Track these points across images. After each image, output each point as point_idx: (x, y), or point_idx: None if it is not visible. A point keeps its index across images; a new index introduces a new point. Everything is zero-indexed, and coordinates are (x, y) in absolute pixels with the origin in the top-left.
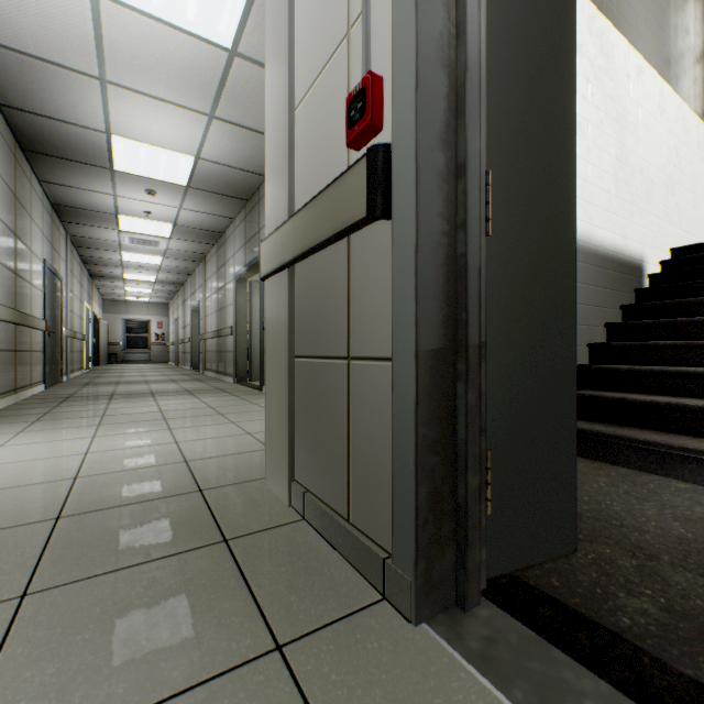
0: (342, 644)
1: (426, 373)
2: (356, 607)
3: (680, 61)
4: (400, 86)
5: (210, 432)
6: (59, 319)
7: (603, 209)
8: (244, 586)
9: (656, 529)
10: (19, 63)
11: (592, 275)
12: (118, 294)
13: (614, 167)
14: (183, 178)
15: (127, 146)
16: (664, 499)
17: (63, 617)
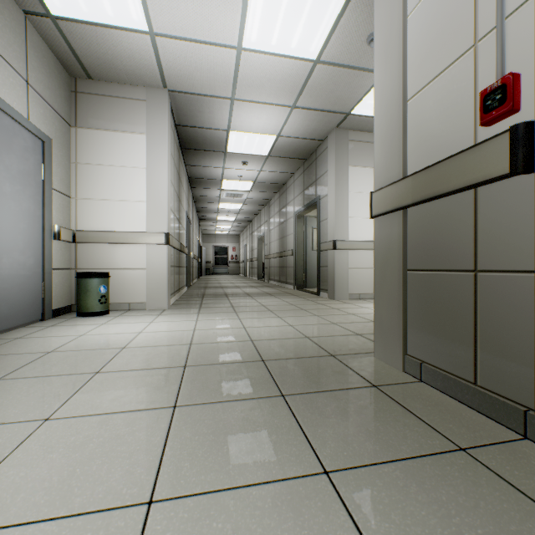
0: (509, 457)
1: None
2: (505, 439)
3: None
4: None
5: (307, 321)
6: (190, 247)
7: None
8: (410, 413)
9: None
10: (191, 100)
11: None
12: (211, 230)
13: None
14: (266, 151)
15: (236, 136)
16: None
17: (313, 409)
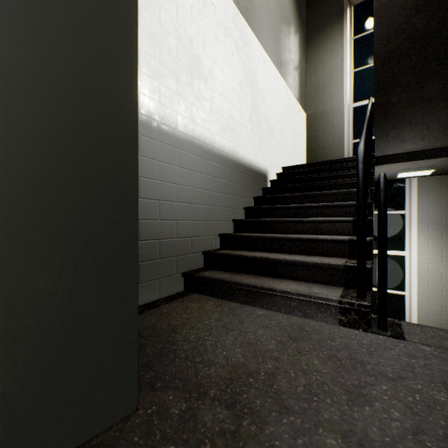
0: None
1: None
2: None
3: (287, 65)
4: None
5: None
6: None
7: (243, 137)
8: None
9: (223, 359)
10: None
11: (236, 176)
12: None
13: (250, 113)
14: None
15: None
16: (244, 327)
17: None
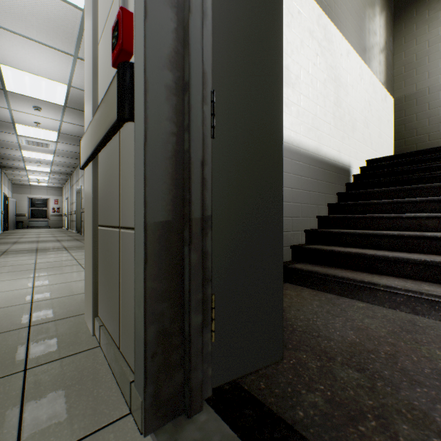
0: None
1: (155, 240)
2: (104, 424)
3: (371, 50)
4: (138, 17)
5: (64, 278)
6: None
7: (326, 134)
8: (17, 413)
9: (338, 337)
10: None
11: (319, 174)
12: (23, 180)
13: (333, 109)
14: (60, 100)
15: (13, 73)
16: (349, 315)
17: None
